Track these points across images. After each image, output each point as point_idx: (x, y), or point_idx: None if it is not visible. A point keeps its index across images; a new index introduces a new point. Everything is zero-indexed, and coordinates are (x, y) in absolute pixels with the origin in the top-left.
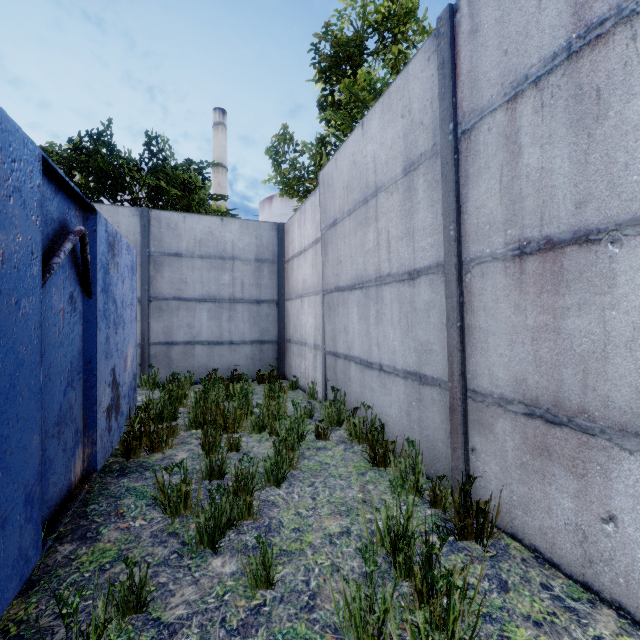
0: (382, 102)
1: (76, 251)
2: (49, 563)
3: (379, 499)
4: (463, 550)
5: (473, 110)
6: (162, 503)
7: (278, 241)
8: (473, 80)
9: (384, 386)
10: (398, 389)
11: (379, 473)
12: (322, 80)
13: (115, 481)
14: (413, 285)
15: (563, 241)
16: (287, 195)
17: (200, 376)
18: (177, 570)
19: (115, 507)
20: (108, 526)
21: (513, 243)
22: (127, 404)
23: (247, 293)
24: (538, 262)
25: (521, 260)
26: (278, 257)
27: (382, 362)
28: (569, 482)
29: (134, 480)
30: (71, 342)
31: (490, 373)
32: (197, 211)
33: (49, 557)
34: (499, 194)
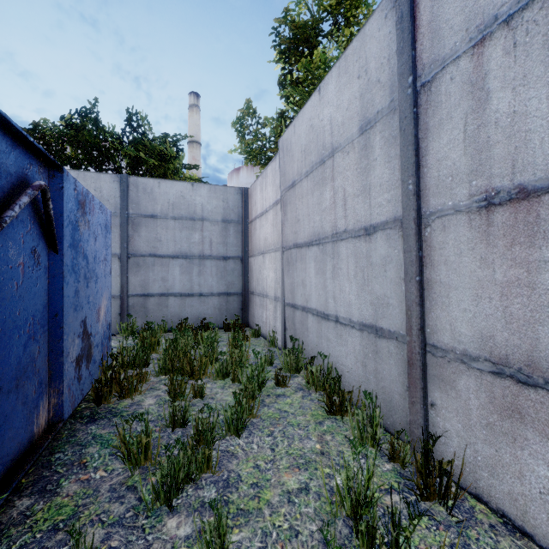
0: (338, 66)
1: (40, 207)
2: (3, 520)
3: (337, 451)
4: (426, 513)
5: (434, 61)
6: (123, 454)
7: (242, 204)
8: (434, 30)
9: (340, 337)
10: (354, 340)
11: (336, 422)
12: (282, 61)
13: (83, 428)
14: (369, 240)
15: (540, 189)
16: (251, 163)
17: (173, 324)
18: (130, 532)
19: (79, 456)
20: (69, 478)
21: (479, 194)
22: (100, 352)
23: (215, 250)
24: (509, 213)
25: (488, 211)
26: (242, 218)
27: (338, 314)
28: (546, 449)
29: (101, 427)
30: (33, 296)
31: (452, 328)
32: (172, 179)
33: (5, 513)
34: (463, 144)
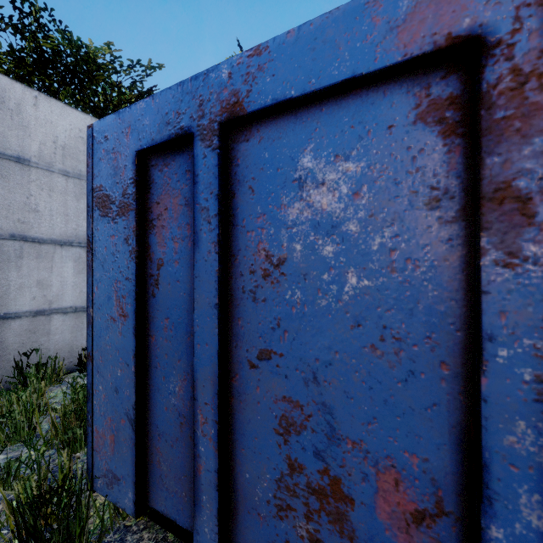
0: None
1: None
2: None
3: None
4: None
5: None
6: None
7: None
8: None
9: None
10: None
11: None
12: None
13: None
14: None
15: None
16: None
17: None
18: None
19: None
20: None
21: None
22: None
23: None
24: None
25: None
26: None
27: None
28: None
29: None
30: None
31: None
32: None
33: None
34: None
